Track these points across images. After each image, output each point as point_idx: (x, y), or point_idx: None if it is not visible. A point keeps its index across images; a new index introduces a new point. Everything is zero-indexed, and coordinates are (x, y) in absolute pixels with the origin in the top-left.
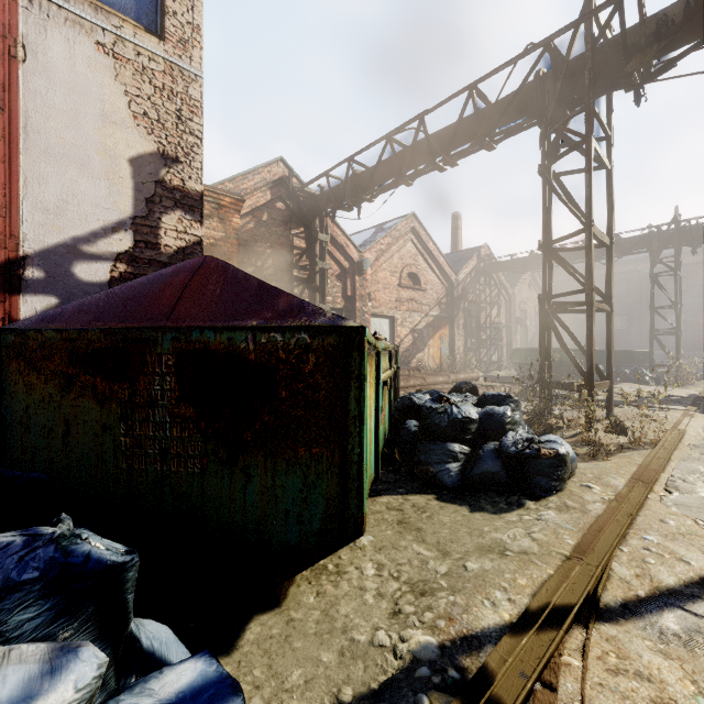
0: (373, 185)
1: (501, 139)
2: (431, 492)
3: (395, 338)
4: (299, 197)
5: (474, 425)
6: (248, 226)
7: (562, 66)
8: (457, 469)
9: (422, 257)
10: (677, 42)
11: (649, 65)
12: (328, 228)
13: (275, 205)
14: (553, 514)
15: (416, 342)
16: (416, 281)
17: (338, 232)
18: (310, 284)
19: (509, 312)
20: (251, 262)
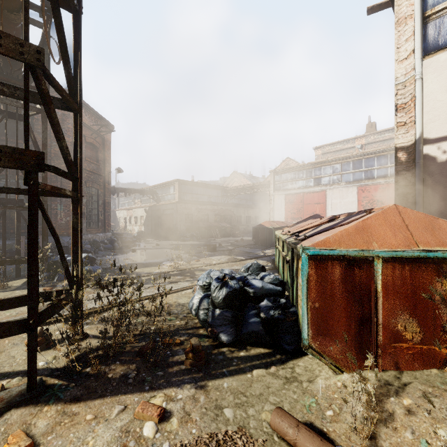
0: None
1: None
2: None
3: None
4: None
5: None
6: None
7: None
8: None
9: None
10: None
11: None
12: None
13: None
14: None
15: None
16: None
17: None
18: None
19: None
20: None
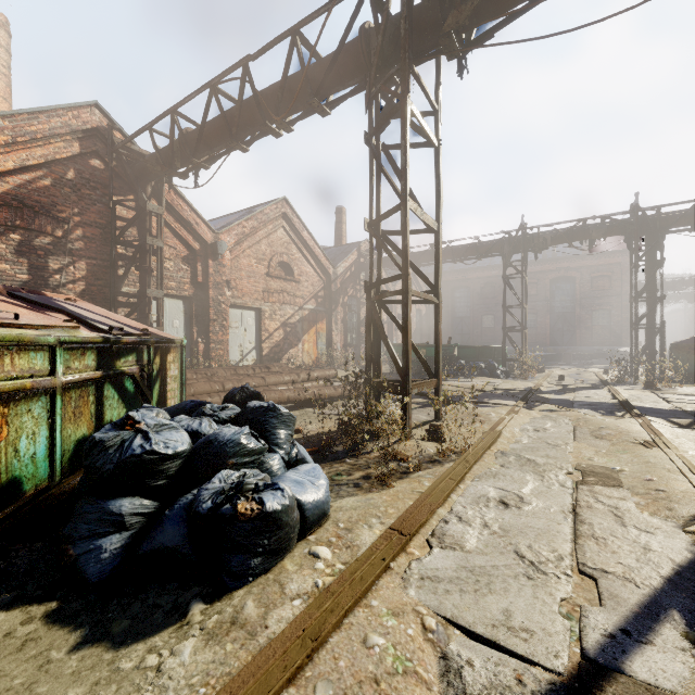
0: (206, 147)
1: (333, 102)
2: (63, 593)
3: (262, 332)
4: (122, 155)
5: (175, 462)
6: (40, 182)
7: (383, 15)
8: (118, 544)
9: (296, 247)
10: (491, 6)
11: (470, 33)
12: (163, 198)
13: (88, 161)
14: (188, 653)
15: (288, 337)
16: (289, 271)
17: (184, 207)
18: (140, 264)
19: (391, 309)
20: (45, 230)
